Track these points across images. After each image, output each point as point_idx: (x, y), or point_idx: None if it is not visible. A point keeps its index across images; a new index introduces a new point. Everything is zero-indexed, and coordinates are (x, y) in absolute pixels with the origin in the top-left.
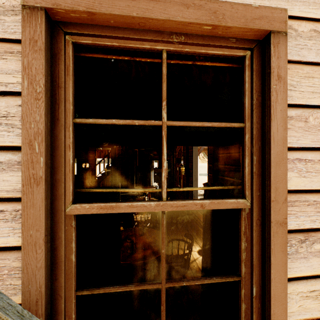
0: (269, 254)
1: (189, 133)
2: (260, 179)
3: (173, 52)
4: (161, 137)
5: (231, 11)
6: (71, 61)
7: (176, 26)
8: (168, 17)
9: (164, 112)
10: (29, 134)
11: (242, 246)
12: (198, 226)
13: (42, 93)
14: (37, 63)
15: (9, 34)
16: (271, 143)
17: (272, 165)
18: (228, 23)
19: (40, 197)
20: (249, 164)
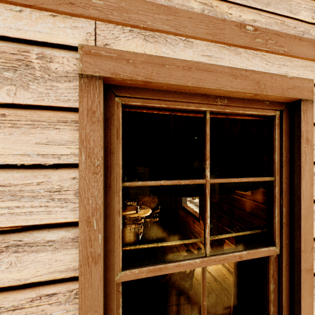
0: (299, 299)
1: (222, 182)
2: (288, 228)
3: (214, 112)
4: (204, 194)
5: (271, 81)
6: (121, 123)
7: (223, 92)
8: (219, 87)
9: (208, 171)
10: (87, 211)
11: (270, 288)
12: (188, 233)
13: (100, 166)
14: (95, 135)
15: (62, 101)
16: (301, 199)
17: (302, 219)
18: (269, 92)
19: (98, 275)
20: (278, 214)
